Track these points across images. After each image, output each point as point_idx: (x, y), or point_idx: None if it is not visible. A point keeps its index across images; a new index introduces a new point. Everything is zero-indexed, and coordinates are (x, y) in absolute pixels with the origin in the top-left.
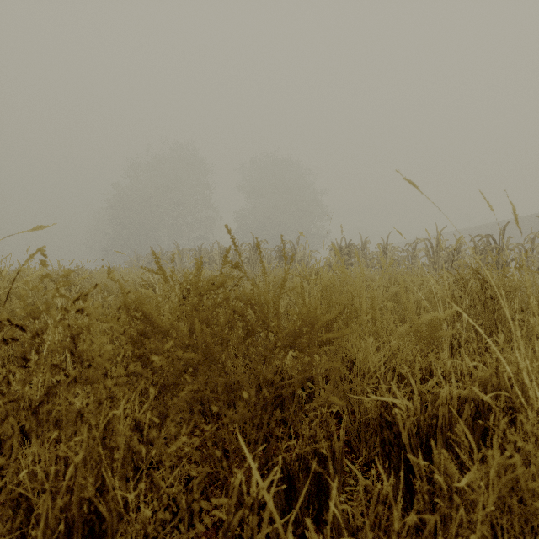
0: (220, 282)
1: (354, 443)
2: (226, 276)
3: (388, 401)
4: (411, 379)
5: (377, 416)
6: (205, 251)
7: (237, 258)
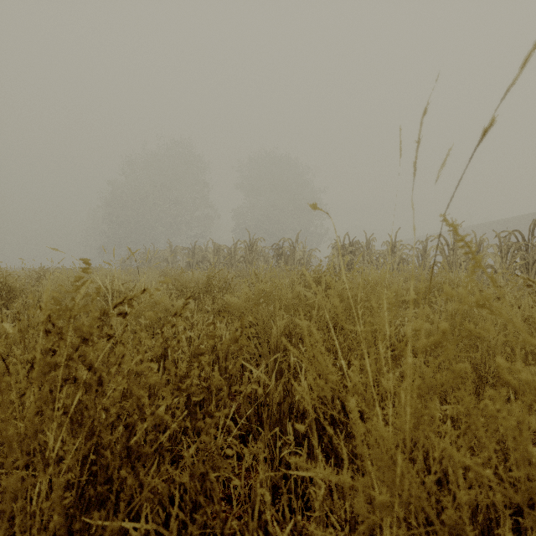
0: None
1: None
2: (209, 280)
3: None
4: None
5: None
6: (199, 249)
7: (231, 256)
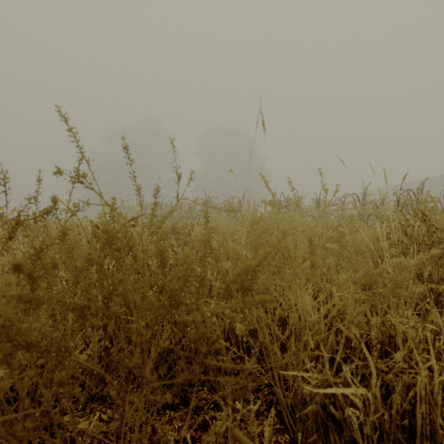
0: (48, 206)
1: (288, 420)
2: (174, 224)
3: (337, 394)
4: (366, 352)
5: (319, 410)
6: (166, 205)
7: (191, 211)
